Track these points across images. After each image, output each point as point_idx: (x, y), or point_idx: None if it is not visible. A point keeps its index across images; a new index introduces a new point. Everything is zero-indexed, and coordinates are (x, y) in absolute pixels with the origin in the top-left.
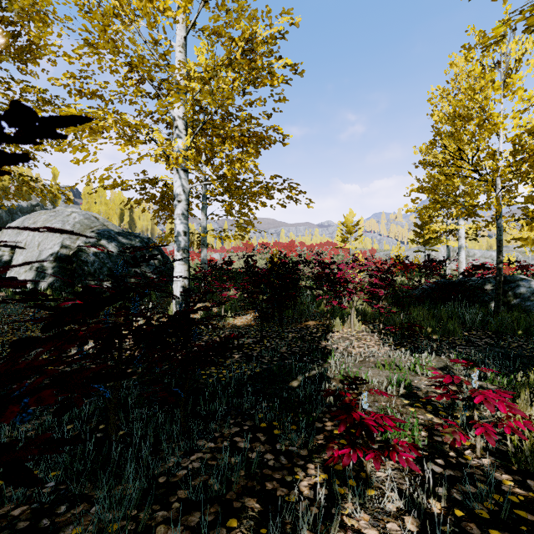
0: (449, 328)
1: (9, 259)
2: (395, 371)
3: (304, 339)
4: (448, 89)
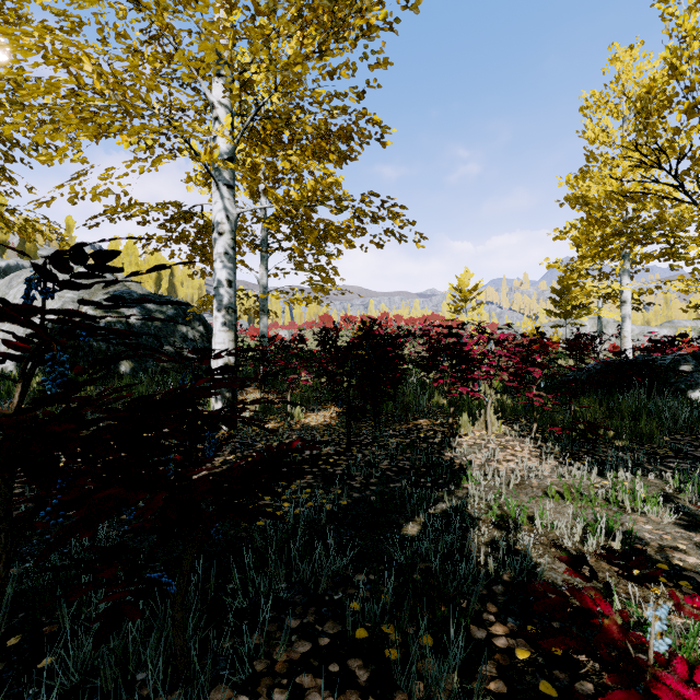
0: (641, 429)
1: None
2: (582, 504)
3: (417, 447)
4: (607, 95)
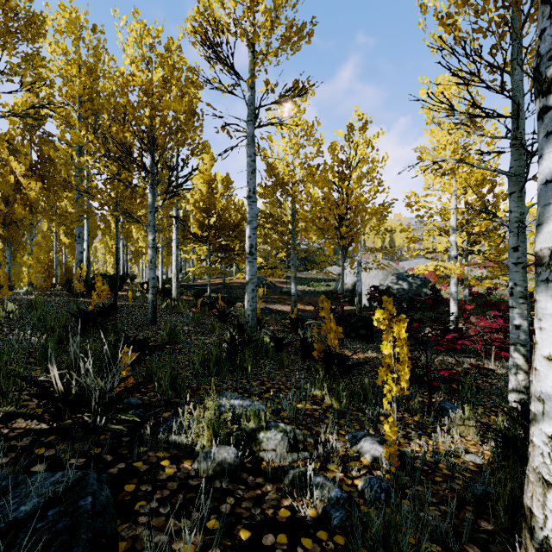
0: None
1: (351, 289)
2: None
3: None
4: None
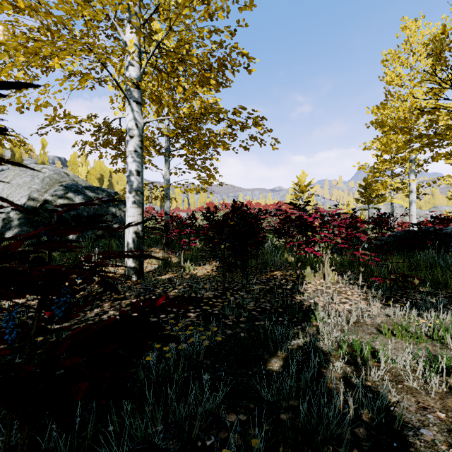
0: (438, 279)
1: None
2: (410, 340)
3: (275, 292)
4: (400, 52)
